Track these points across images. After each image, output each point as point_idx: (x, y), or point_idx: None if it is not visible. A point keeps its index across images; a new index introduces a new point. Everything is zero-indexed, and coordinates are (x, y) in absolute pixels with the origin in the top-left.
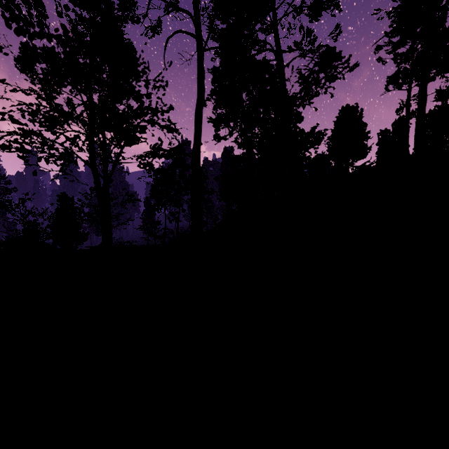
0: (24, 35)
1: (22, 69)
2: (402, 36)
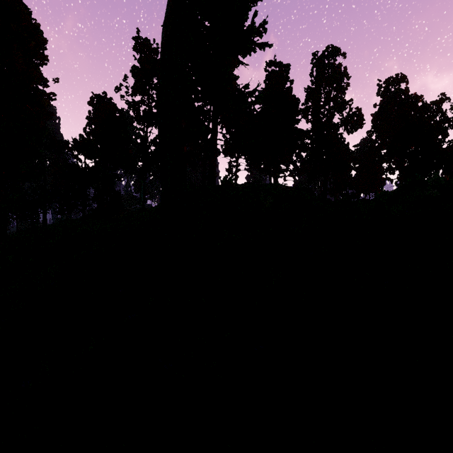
0: None
1: None
2: None
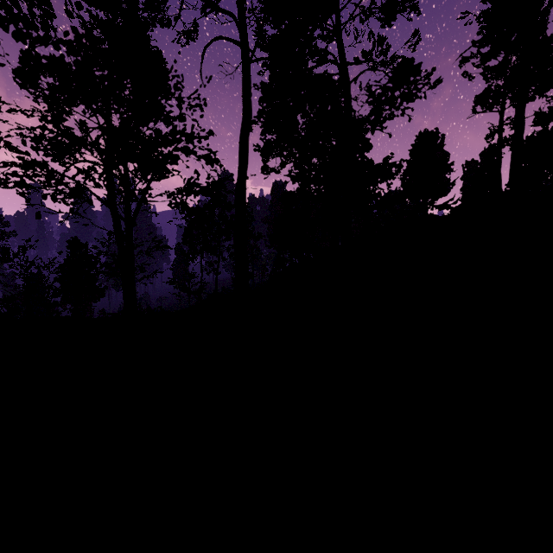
0: (25, 40)
1: (23, 84)
2: (493, 46)
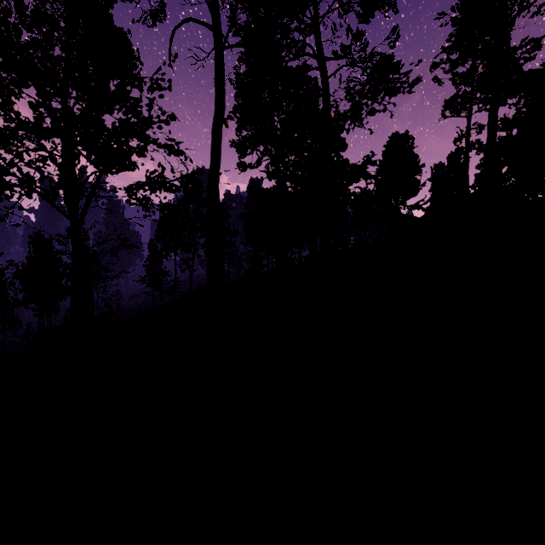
0: None
1: None
2: (462, 53)
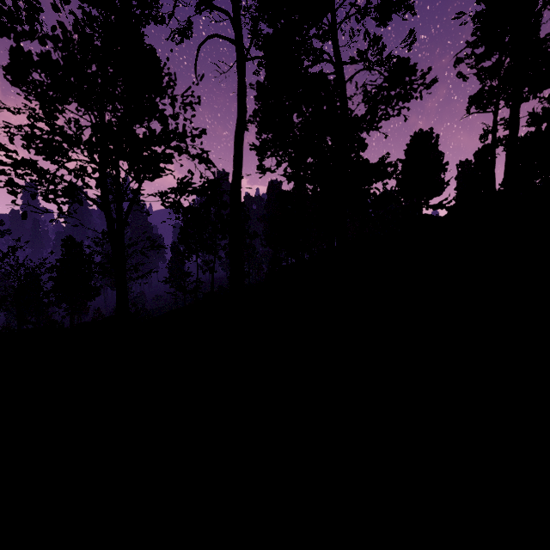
0: (10, 35)
1: (14, 81)
2: (487, 47)
